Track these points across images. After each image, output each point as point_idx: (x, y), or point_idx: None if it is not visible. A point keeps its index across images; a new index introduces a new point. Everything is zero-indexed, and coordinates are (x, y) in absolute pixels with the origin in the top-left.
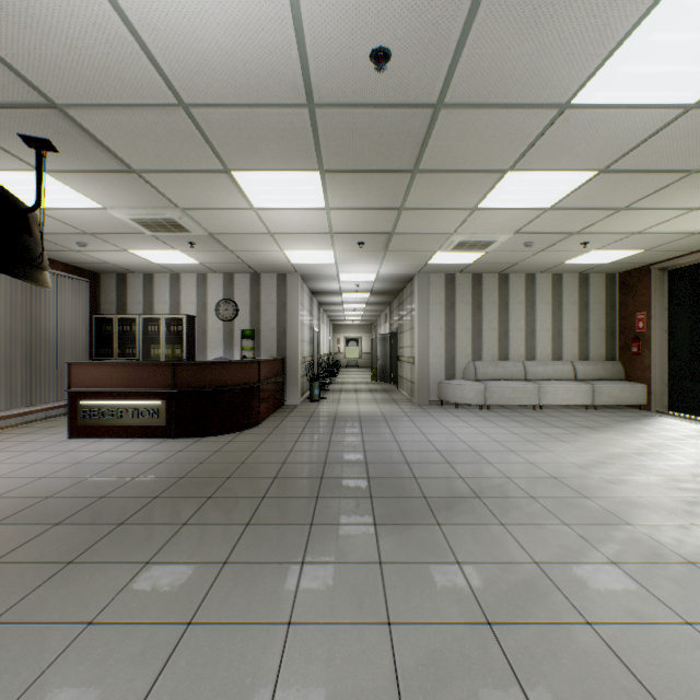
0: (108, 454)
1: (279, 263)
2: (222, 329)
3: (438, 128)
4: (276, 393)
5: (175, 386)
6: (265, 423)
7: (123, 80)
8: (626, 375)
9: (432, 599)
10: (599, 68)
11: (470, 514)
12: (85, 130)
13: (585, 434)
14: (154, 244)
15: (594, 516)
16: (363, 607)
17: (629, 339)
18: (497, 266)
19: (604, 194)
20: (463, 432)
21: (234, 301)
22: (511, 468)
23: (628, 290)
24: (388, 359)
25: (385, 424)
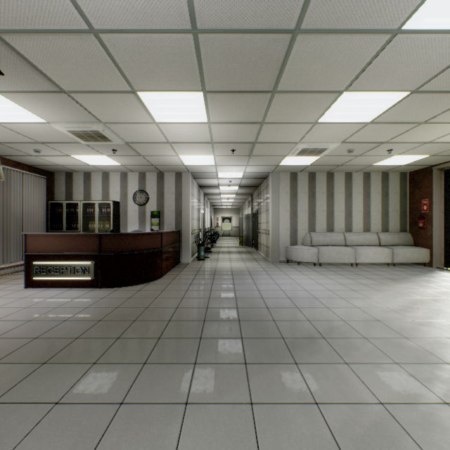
0: (50, 300)
1: (176, 165)
2: (138, 211)
3: (294, 53)
4: (174, 254)
5: (101, 251)
6: (166, 276)
7: (41, 6)
8: (414, 242)
9: (299, 445)
10: None
11: (320, 354)
12: (21, 55)
13: (392, 285)
14: (88, 151)
15: (417, 356)
16: None
17: (416, 217)
18: (326, 167)
19: (411, 111)
20: (305, 283)
21: (146, 191)
22: (344, 312)
23: (415, 184)
24: (251, 231)
25: (250, 277)
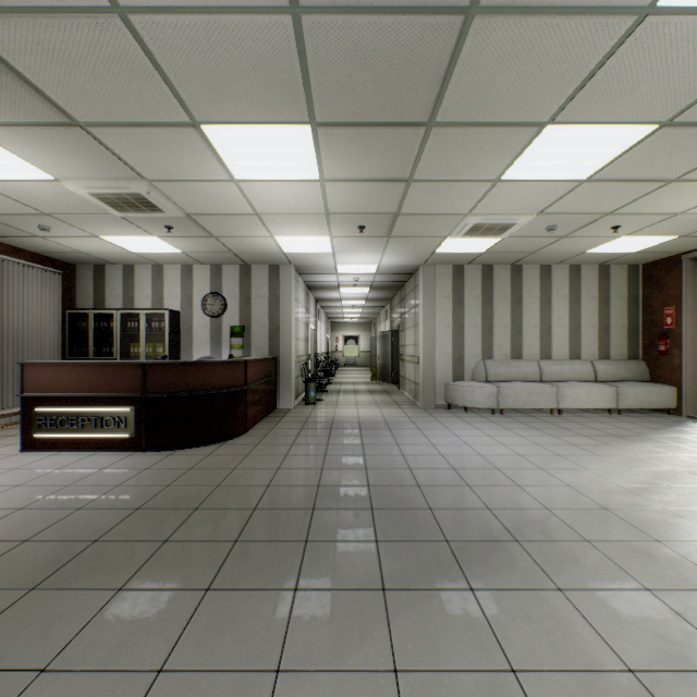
0: (59, 473)
1: (270, 252)
2: (209, 326)
3: (466, 52)
4: (267, 396)
5: (145, 391)
6: (252, 431)
7: None
8: (651, 376)
9: None
10: None
11: (512, 571)
12: None
13: (620, 446)
14: (127, 228)
15: (681, 575)
16: None
17: (655, 337)
18: (510, 256)
19: (657, 159)
20: (478, 443)
21: (222, 295)
22: (547, 494)
23: (653, 283)
24: (389, 358)
25: (388, 433)
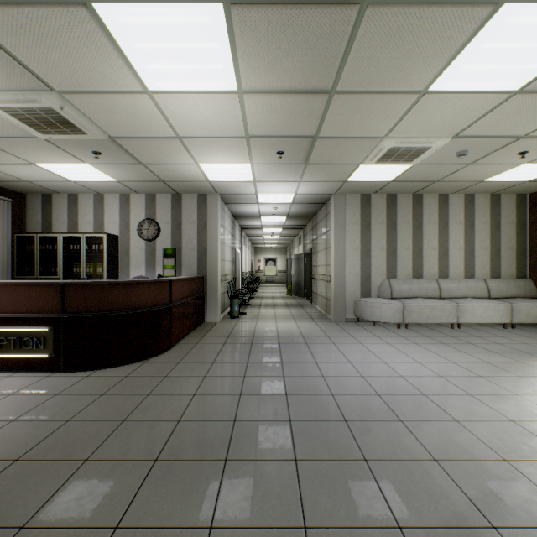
0: None
1: (197, 181)
2: (144, 248)
3: None
4: (194, 311)
5: (64, 311)
6: (177, 347)
7: None
8: None
9: None
10: None
11: None
12: None
13: (535, 364)
14: (57, 154)
15: None
16: None
17: None
18: (414, 185)
19: None
20: (395, 360)
21: (156, 221)
22: (494, 434)
23: None
24: (302, 276)
25: (306, 348)
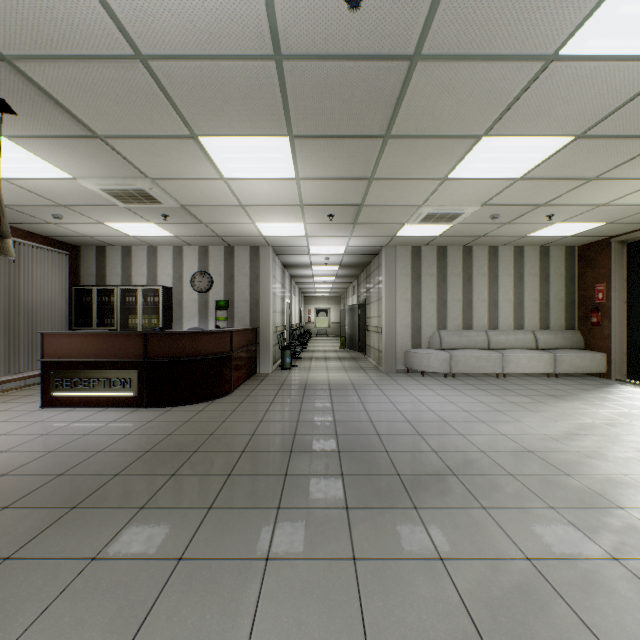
0: (77, 425)
1: (251, 236)
2: (197, 300)
3: (413, 85)
4: (248, 361)
5: (147, 356)
6: (237, 392)
7: (71, 24)
8: (585, 344)
9: (416, 611)
10: (596, 9)
11: (448, 495)
12: (41, 88)
13: (552, 403)
14: (129, 216)
15: (581, 498)
16: (336, 623)
17: (588, 310)
18: (461, 239)
19: (577, 162)
20: (431, 401)
21: (209, 273)
22: (484, 441)
23: (587, 262)
24: (356, 328)
25: (354, 393)
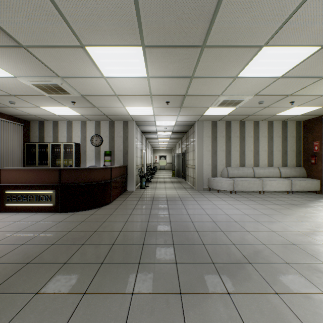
0: (16, 224)
1: (123, 114)
2: (94, 150)
3: (224, 3)
4: (122, 184)
5: (60, 182)
6: (114, 202)
7: None
8: (307, 175)
9: None
10: None
11: (249, 281)
12: None
13: (295, 209)
14: (53, 103)
15: None
16: None
17: (309, 156)
18: (239, 116)
19: (317, 65)
20: (225, 208)
21: (100, 135)
22: (262, 236)
23: (308, 130)
24: (180, 166)
25: (181, 203)
